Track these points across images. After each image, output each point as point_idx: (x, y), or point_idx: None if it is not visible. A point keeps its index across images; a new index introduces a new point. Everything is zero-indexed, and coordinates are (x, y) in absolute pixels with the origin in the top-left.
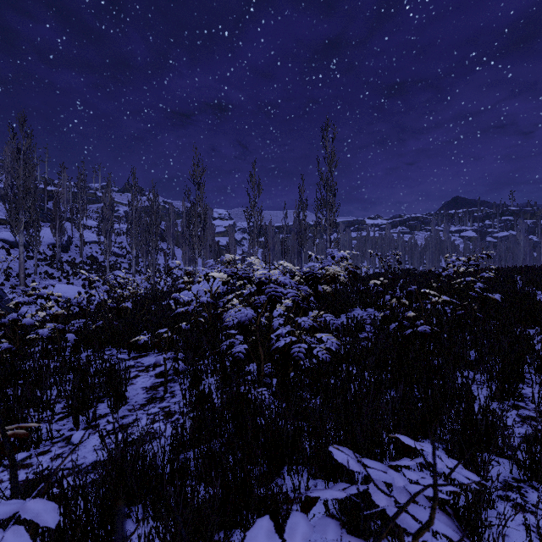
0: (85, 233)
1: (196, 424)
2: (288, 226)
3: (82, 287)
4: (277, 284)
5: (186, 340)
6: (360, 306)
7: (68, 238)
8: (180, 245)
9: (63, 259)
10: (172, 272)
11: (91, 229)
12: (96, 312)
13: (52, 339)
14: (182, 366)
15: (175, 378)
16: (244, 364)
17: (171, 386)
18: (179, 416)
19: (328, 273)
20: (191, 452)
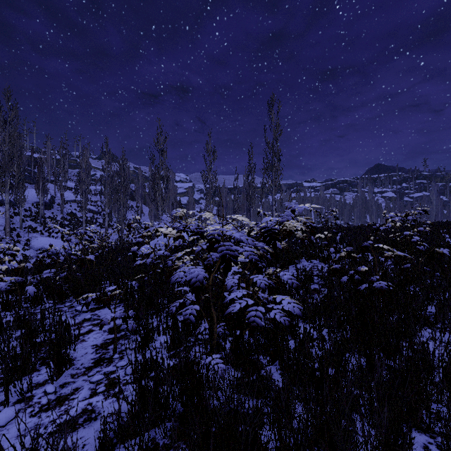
0: (67, 193)
1: (135, 408)
2: (239, 187)
3: (61, 239)
4: (229, 237)
5: (140, 294)
6: (306, 257)
7: (51, 197)
8: (147, 203)
9: (46, 215)
10: (131, 226)
11: (72, 190)
12: (66, 262)
13: (10, 292)
14: (132, 324)
15: (128, 333)
16: (196, 322)
17: (122, 344)
18: (123, 386)
19: (284, 228)
20: (129, 444)
